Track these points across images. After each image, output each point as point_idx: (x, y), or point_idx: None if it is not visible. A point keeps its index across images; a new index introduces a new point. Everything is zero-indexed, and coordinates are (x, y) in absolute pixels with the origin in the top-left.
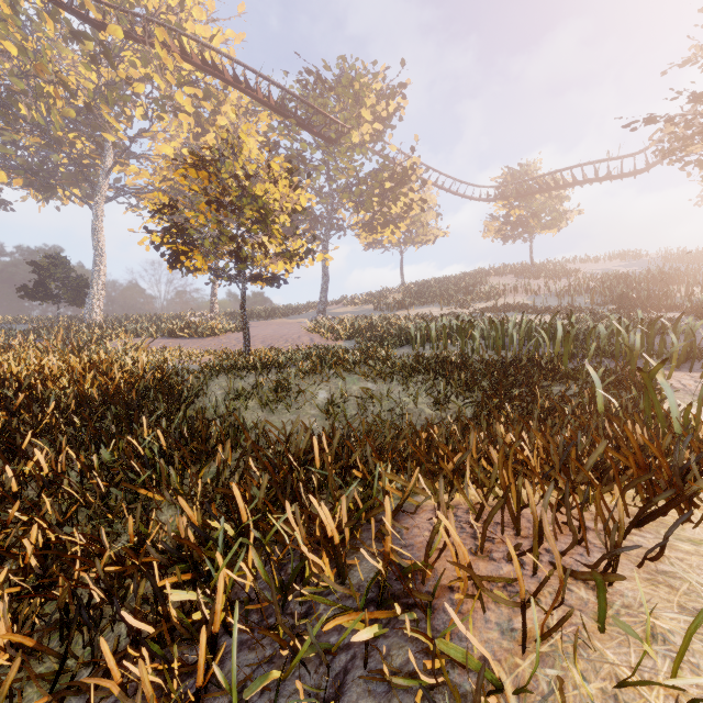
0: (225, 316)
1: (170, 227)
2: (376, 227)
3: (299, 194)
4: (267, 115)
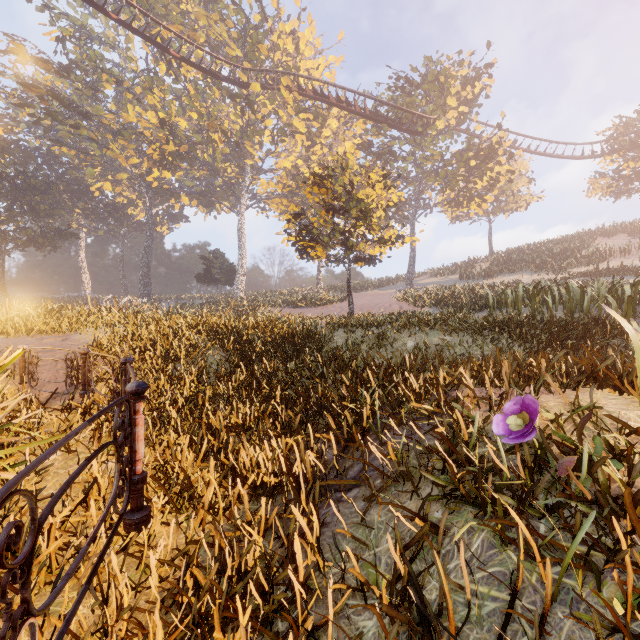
0: (328, 290)
1: (300, 230)
2: (461, 203)
3: (391, 193)
4: (362, 122)
